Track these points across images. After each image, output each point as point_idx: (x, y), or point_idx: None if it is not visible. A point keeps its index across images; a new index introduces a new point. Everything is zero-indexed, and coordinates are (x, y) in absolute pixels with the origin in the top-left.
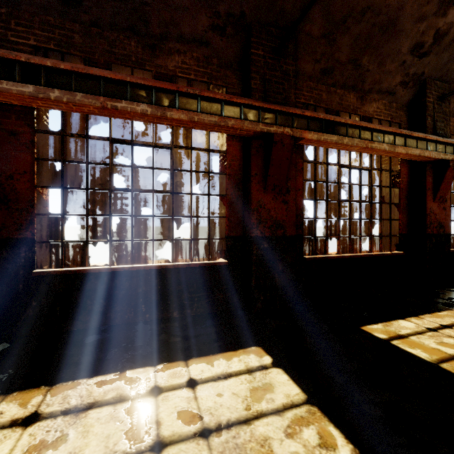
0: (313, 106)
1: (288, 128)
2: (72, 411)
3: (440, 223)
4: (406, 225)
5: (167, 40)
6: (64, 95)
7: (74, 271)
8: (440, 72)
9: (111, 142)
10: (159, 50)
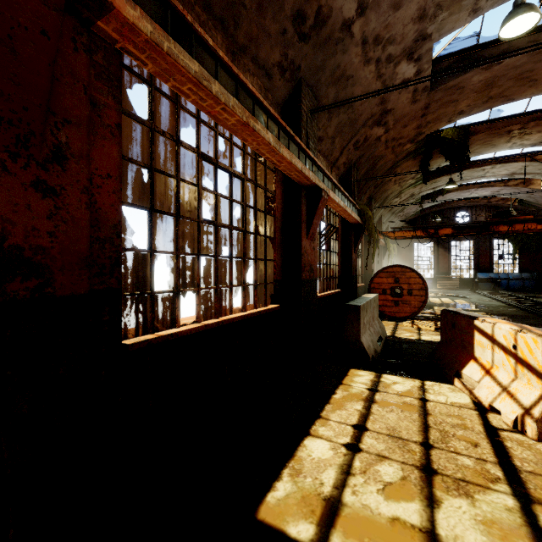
0: None
1: None
2: None
3: (311, 265)
4: (281, 268)
5: None
6: None
7: None
8: (313, 78)
9: None
10: None
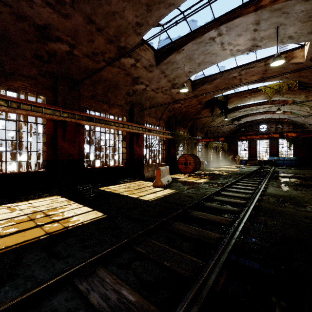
0: (89, 108)
1: (74, 119)
2: None
3: (139, 154)
4: (129, 155)
5: (14, 75)
6: None
7: None
8: (138, 102)
9: None
10: (10, 78)
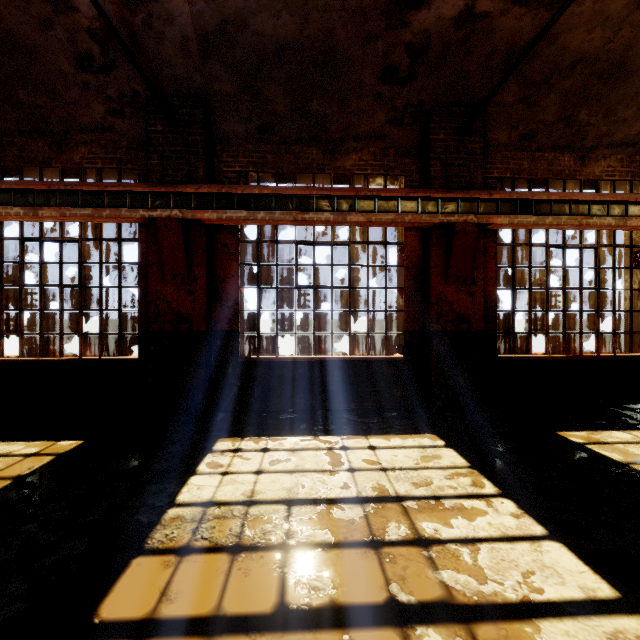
0: (510, 179)
1: (472, 215)
2: (289, 450)
3: None
4: None
5: (345, 142)
6: (267, 215)
7: (268, 359)
8: None
9: (296, 245)
10: (338, 152)
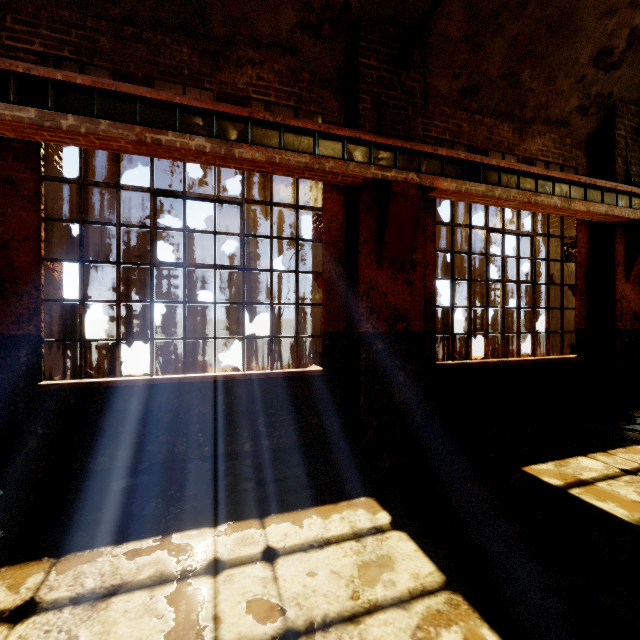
0: (449, 143)
1: (413, 173)
2: (87, 599)
3: (636, 313)
4: (586, 316)
5: (236, 45)
6: (81, 123)
7: (98, 383)
8: (635, 92)
9: (153, 195)
10: (224, 59)
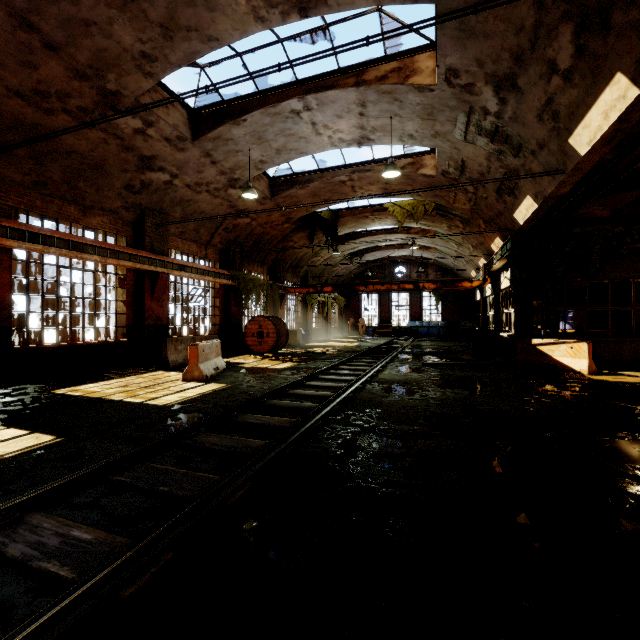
0: (25, 210)
1: None
2: None
3: (159, 317)
4: (133, 318)
5: None
6: None
7: None
8: (156, 206)
9: None
10: None
